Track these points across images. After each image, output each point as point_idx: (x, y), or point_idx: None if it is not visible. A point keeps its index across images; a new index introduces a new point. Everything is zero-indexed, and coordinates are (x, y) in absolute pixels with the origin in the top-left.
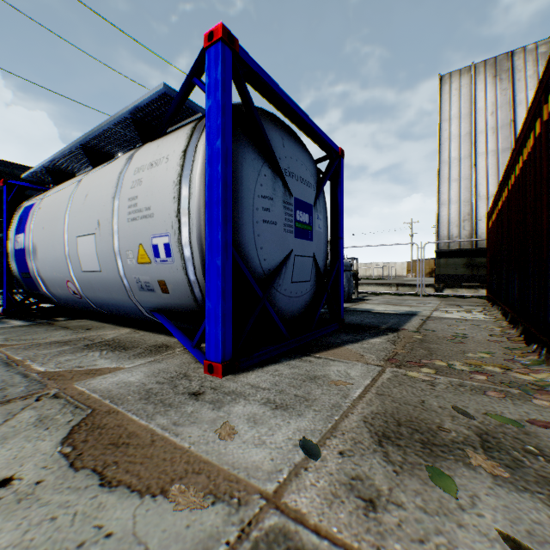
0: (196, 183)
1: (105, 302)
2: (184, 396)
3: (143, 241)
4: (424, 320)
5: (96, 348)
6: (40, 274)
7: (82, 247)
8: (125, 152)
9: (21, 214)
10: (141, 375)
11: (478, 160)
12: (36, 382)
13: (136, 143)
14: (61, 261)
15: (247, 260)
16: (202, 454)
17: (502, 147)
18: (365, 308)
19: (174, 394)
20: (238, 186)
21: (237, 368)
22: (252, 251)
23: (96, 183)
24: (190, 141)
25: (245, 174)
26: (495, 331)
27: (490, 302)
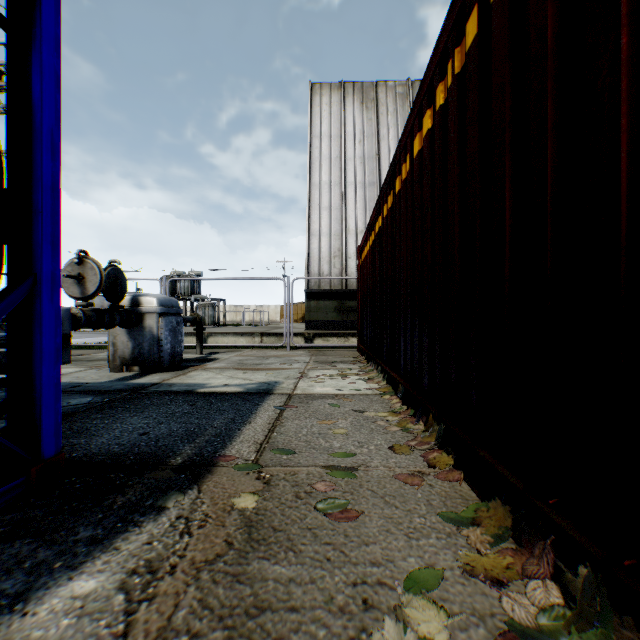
0: None
1: None
2: None
3: None
4: (282, 407)
5: None
6: None
7: None
8: None
9: None
10: None
11: (348, 189)
12: None
13: None
14: None
15: None
16: None
17: (369, 180)
18: (190, 384)
19: None
20: None
21: None
22: None
23: None
24: None
25: None
26: (394, 428)
27: (365, 355)
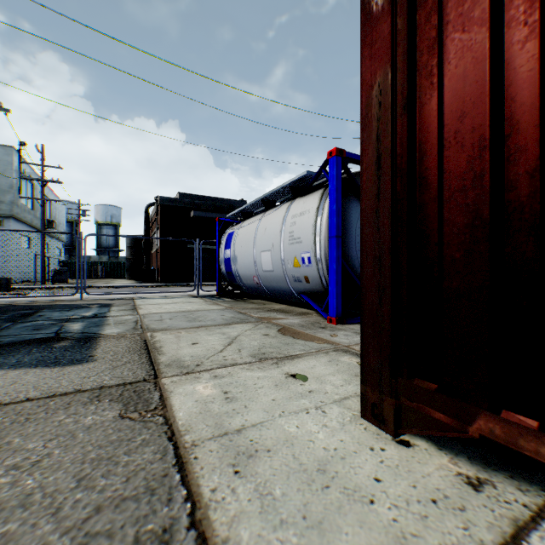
0: (323, 226)
1: (273, 289)
2: (318, 327)
3: (296, 255)
4: None
5: (273, 311)
6: (238, 272)
7: (263, 257)
8: (284, 202)
9: (226, 237)
10: (298, 321)
11: None
12: (257, 319)
13: (289, 194)
14: (251, 265)
15: (351, 265)
16: (324, 338)
17: None
18: None
19: (313, 327)
20: (346, 224)
21: (344, 322)
22: (355, 259)
23: (270, 222)
24: (320, 202)
25: (350, 217)
26: None
27: None
